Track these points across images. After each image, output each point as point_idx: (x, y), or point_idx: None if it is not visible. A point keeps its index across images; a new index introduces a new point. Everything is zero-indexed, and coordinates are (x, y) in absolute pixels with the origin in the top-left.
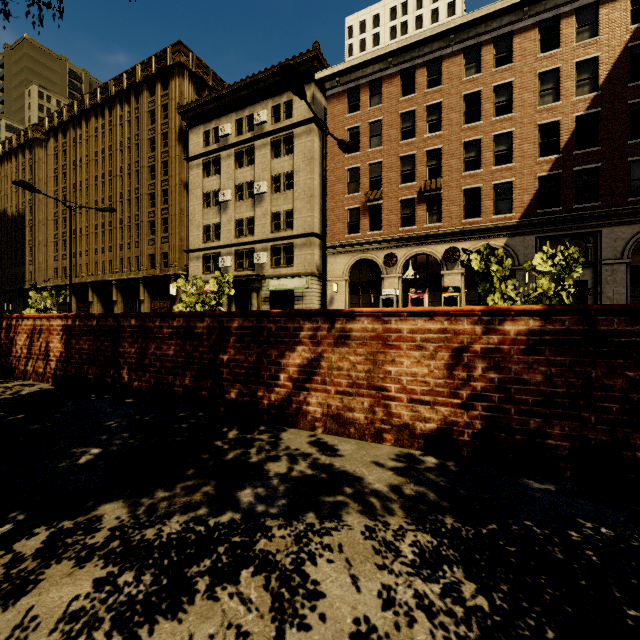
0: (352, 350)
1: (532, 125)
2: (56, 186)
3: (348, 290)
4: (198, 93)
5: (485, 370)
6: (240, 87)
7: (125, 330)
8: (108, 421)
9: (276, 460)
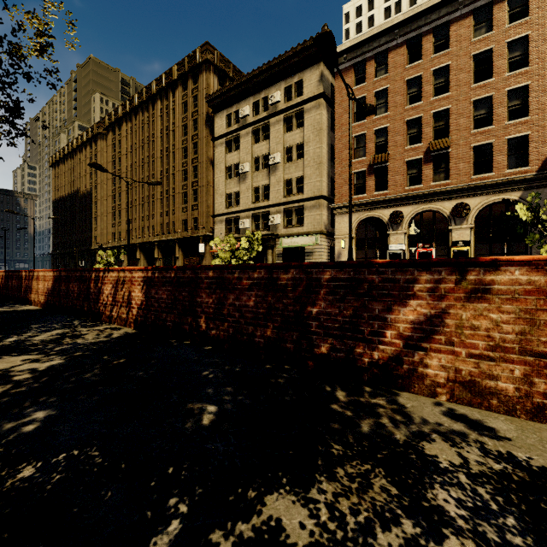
0: (494, 306)
1: None
2: (113, 169)
3: (354, 246)
4: (221, 84)
5: None
6: (257, 74)
7: (202, 281)
8: (202, 371)
9: (429, 440)
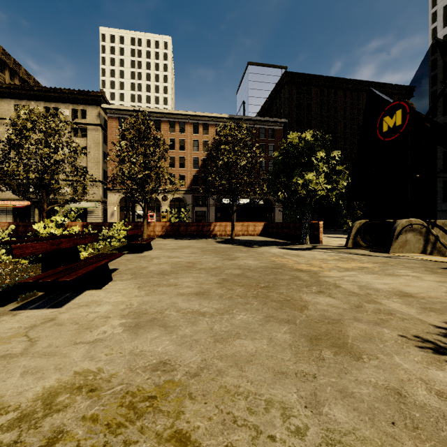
0: (151, 227)
1: (191, 157)
2: None
3: (119, 209)
4: (1, 70)
5: (165, 228)
6: (49, 91)
7: (105, 225)
8: None
9: None
